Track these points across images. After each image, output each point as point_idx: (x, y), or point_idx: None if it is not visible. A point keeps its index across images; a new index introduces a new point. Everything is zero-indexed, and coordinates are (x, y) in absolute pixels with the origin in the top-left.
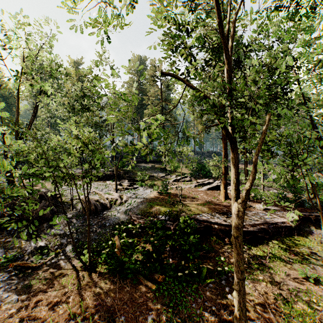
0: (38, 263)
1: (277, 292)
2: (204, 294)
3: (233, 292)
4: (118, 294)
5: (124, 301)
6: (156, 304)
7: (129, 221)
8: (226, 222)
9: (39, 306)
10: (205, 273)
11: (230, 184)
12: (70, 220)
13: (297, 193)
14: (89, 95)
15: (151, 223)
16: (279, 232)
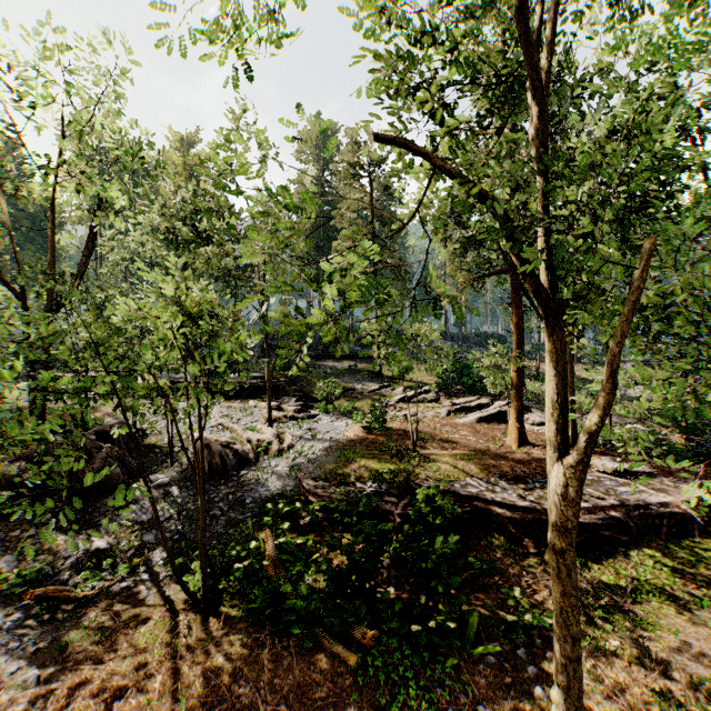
0: (90, 589)
1: (659, 684)
2: (475, 682)
3: (552, 690)
4: (269, 675)
5: (281, 692)
6: (357, 704)
7: (298, 494)
8: (525, 502)
9: (84, 698)
10: (475, 627)
11: (530, 409)
12: (166, 489)
13: (693, 433)
14: (209, 209)
15: (347, 502)
16: (654, 527)
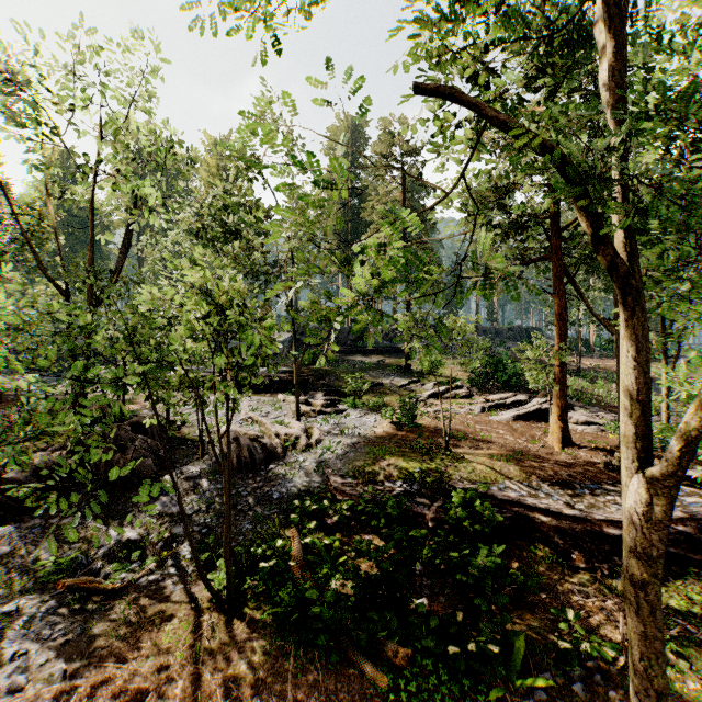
0: (119, 580)
1: None
2: None
3: None
4: (293, 690)
5: None
6: None
7: (326, 491)
8: (574, 510)
9: (105, 699)
10: (522, 653)
11: (572, 407)
12: (195, 481)
13: None
14: (237, 202)
15: (377, 504)
16: None
